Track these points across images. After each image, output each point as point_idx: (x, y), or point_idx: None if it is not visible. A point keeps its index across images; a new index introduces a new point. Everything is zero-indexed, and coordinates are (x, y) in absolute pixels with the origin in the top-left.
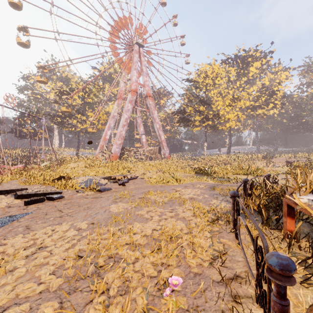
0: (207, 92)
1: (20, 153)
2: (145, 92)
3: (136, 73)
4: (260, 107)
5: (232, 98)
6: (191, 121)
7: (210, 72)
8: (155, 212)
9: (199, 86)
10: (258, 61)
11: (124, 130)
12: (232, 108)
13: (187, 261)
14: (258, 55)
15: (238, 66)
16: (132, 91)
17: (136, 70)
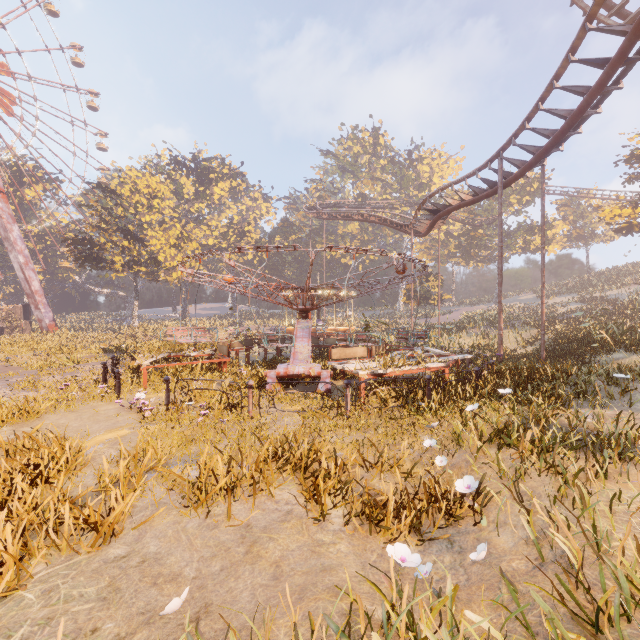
0: (139, 216)
1: None
2: None
3: None
4: (229, 250)
5: (181, 234)
6: (106, 262)
7: (143, 184)
8: (57, 377)
9: (122, 202)
10: (227, 181)
11: None
12: (180, 250)
13: (81, 383)
14: (227, 172)
15: (198, 179)
16: None
17: None
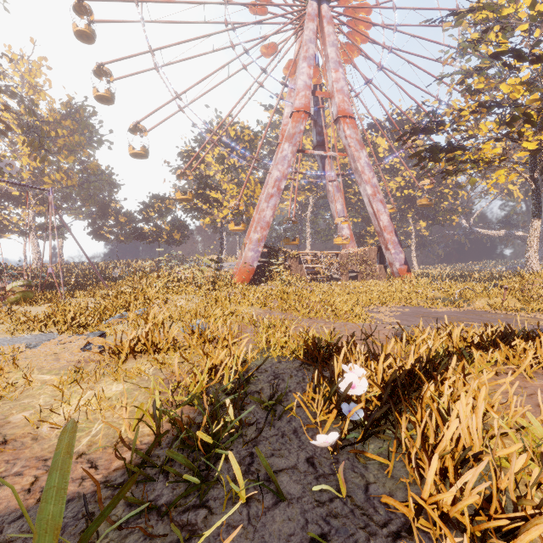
0: (540, 29)
1: (142, 266)
2: (333, 111)
3: (307, 67)
4: None
5: None
6: (463, 147)
7: None
8: None
9: (499, 18)
10: None
11: (270, 208)
12: None
13: None
14: None
15: None
16: (294, 113)
17: (308, 59)
